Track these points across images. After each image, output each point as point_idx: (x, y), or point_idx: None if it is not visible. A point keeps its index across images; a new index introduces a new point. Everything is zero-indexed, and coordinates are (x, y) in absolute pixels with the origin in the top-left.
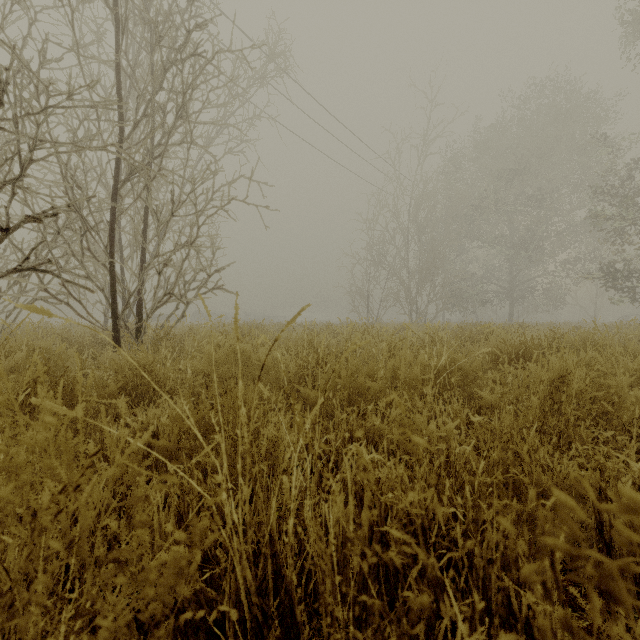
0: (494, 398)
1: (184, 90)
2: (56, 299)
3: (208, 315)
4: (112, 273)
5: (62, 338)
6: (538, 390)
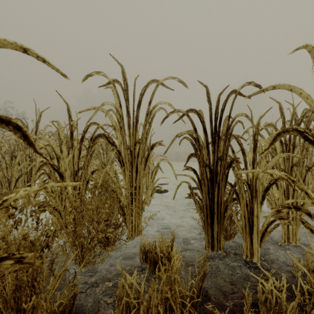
0: None
1: None
2: None
3: None
4: None
5: None
6: None
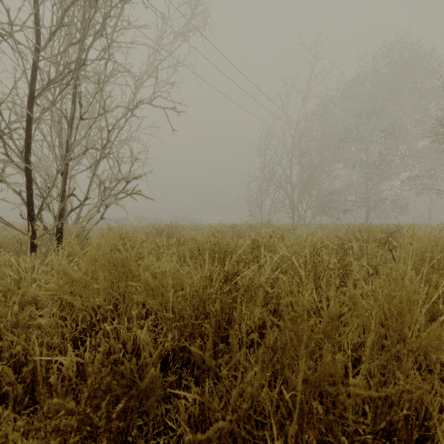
0: None
1: None
2: None
3: None
4: (27, 177)
5: None
6: None
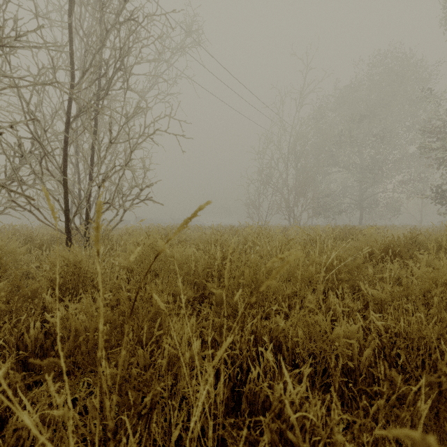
0: (383, 295)
1: (120, 46)
2: (21, 207)
3: (55, 217)
4: (65, 187)
5: (27, 237)
6: (438, 292)
